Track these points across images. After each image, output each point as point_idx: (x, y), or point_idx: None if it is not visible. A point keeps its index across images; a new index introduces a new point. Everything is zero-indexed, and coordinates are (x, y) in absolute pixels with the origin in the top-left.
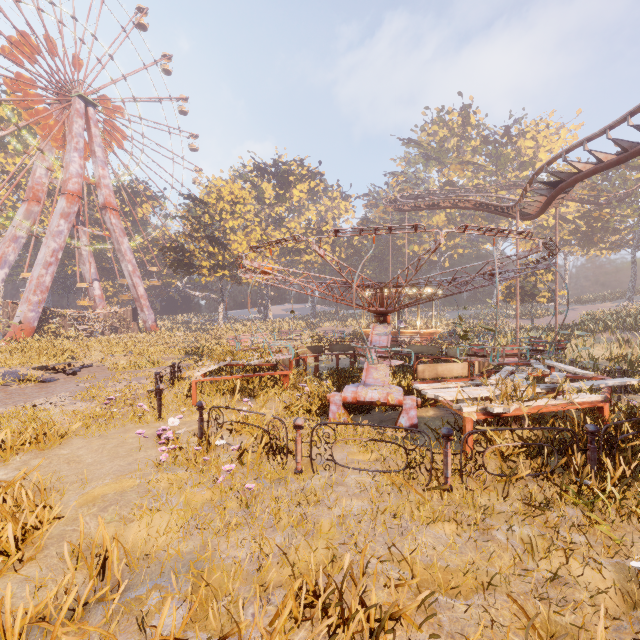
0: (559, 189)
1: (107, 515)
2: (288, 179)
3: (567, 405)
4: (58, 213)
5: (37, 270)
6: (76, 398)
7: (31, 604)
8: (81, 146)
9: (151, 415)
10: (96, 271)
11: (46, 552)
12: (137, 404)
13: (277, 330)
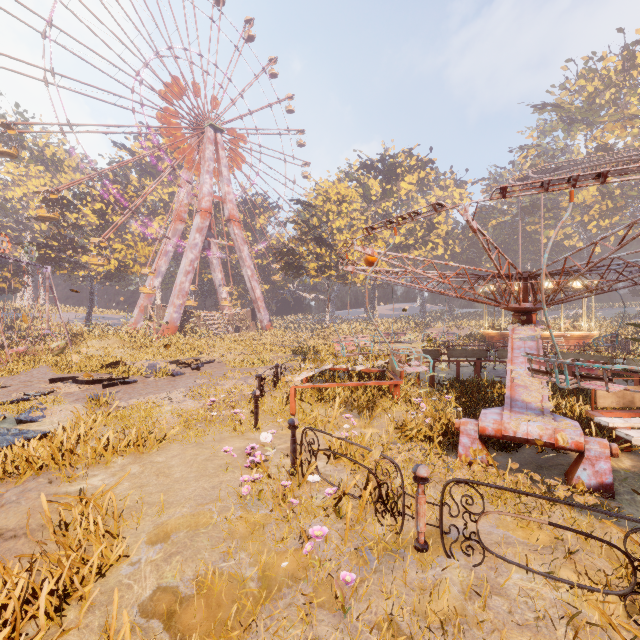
0: None
1: (169, 569)
2: (395, 172)
3: None
4: (194, 228)
5: (179, 278)
6: (189, 395)
7: None
8: (211, 168)
9: (249, 422)
10: (223, 277)
11: (89, 618)
12: (239, 407)
13: (384, 330)
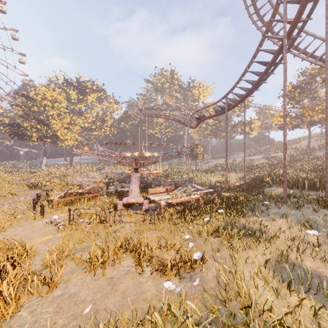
0: (200, 121)
1: (49, 245)
2: (85, 90)
3: (190, 199)
4: None
5: None
6: None
7: (50, 258)
8: None
9: (37, 217)
10: None
11: (35, 255)
12: (25, 213)
13: (79, 171)
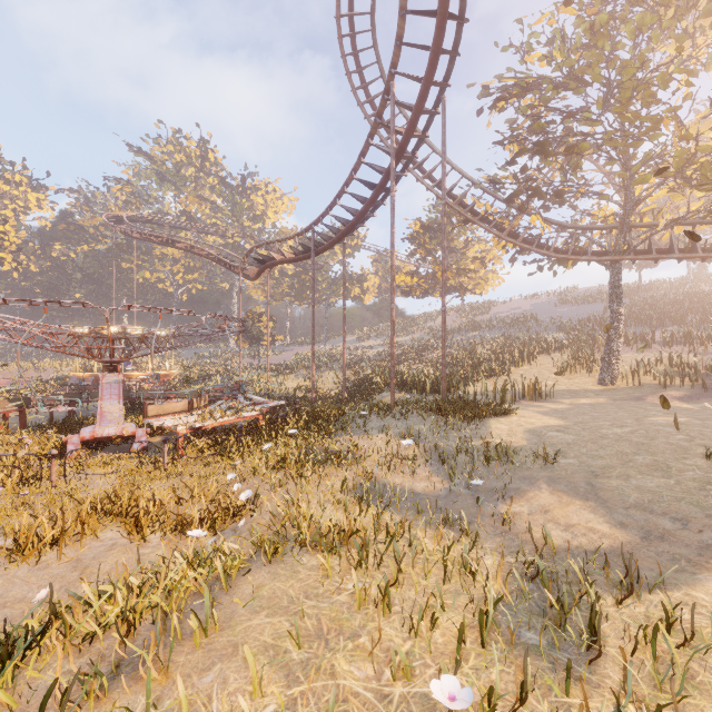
0: (265, 267)
1: None
2: None
3: (240, 419)
4: None
5: None
6: None
7: None
8: None
9: None
10: None
11: None
12: None
13: None
